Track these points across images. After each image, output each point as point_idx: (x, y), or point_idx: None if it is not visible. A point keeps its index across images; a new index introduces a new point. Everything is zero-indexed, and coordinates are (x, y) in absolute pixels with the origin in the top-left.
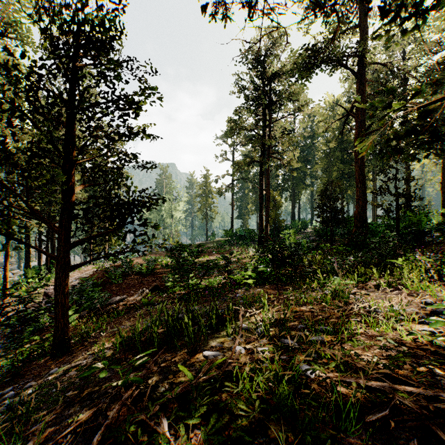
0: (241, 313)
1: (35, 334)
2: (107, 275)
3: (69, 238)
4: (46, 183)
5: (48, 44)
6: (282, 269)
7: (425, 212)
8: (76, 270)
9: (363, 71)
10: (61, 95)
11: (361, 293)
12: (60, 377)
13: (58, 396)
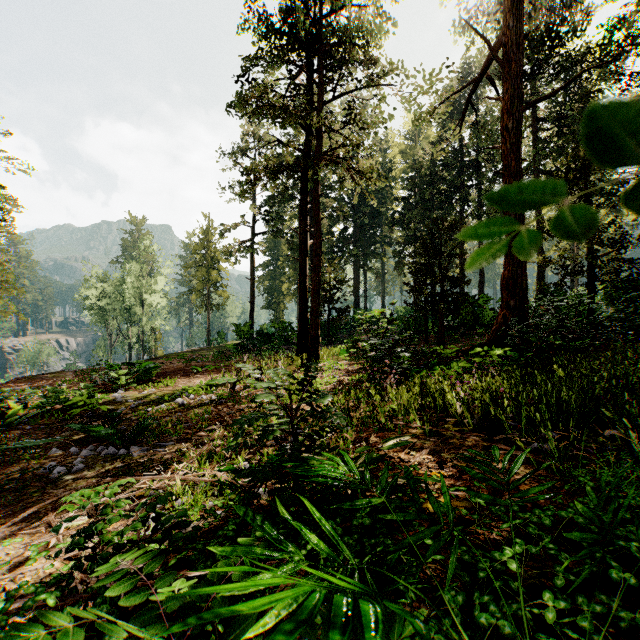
0: None
1: None
2: None
3: None
4: None
5: None
6: (376, 436)
7: None
8: None
9: None
10: None
11: None
12: None
13: None
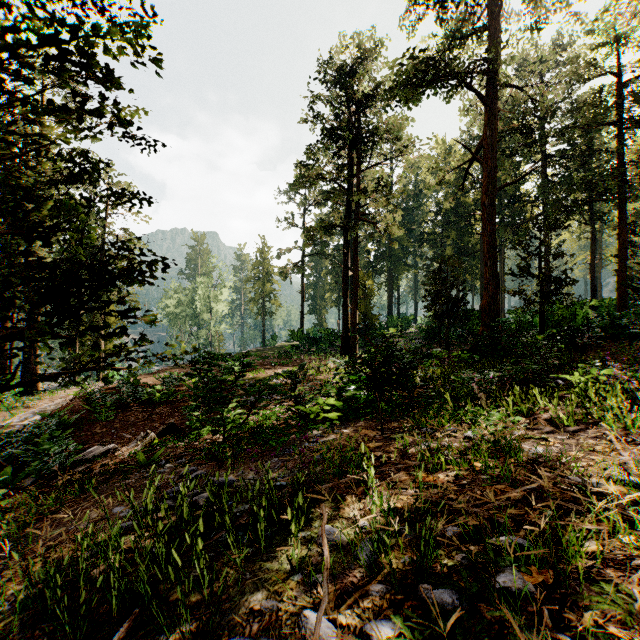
0: (325, 520)
1: None
2: (88, 407)
3: None
4: None
5: None
6: None
7: (581, 302)
8: (45, 397)
9: (495, 97)
10: None
11: (532, 437)
12: None
13: None
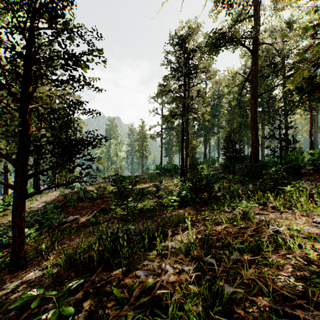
0: (169, 235)
1: (4, 247)
2: (65, 200)
3: (26, 170)
4: (5, 125)
5: (5, 6)
6: (199, 194)
7: (301, 152)
8: (43, 196)
9: (256, 50)
10: (15, 48)
11: (262, 213)
12: (10, 294)
13: (1, 317)
